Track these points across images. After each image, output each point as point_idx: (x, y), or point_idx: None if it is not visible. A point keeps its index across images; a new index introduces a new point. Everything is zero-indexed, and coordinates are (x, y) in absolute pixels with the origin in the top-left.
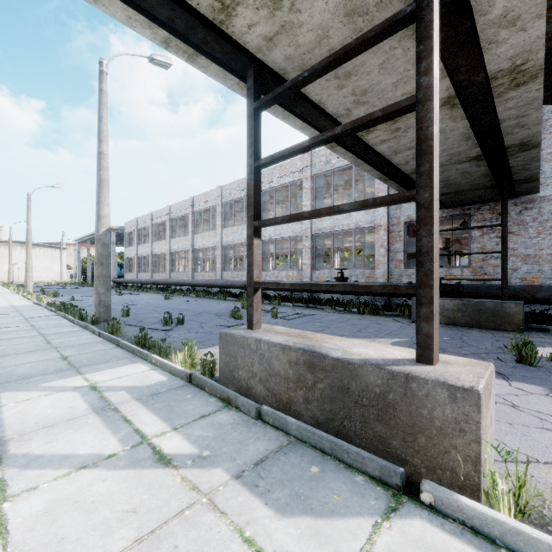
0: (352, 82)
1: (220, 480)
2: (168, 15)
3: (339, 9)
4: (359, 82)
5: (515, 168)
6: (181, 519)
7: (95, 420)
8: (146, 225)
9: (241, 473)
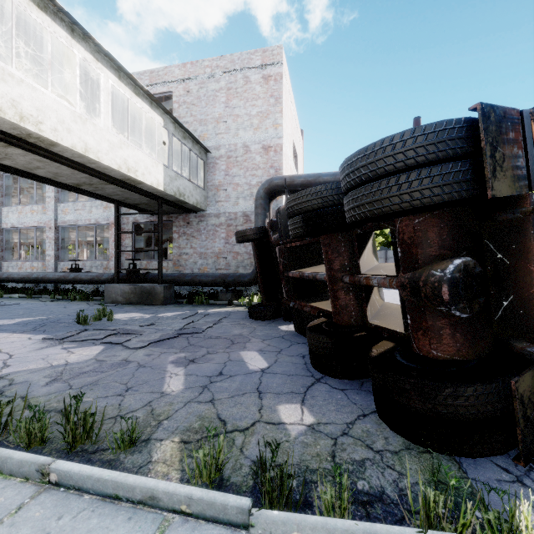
0: None
1: None
2: None
3: None
4: None
5: (156, 193)
6: None
7: None
8: None
9: None
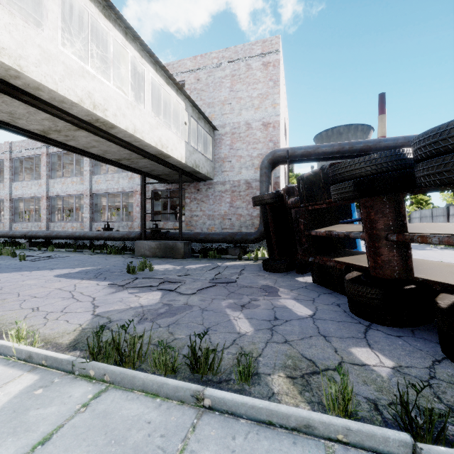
0: None
1: None
2: None
3: None
4: None
5: (178, 165)
6: None
7: None
8: None
9: None
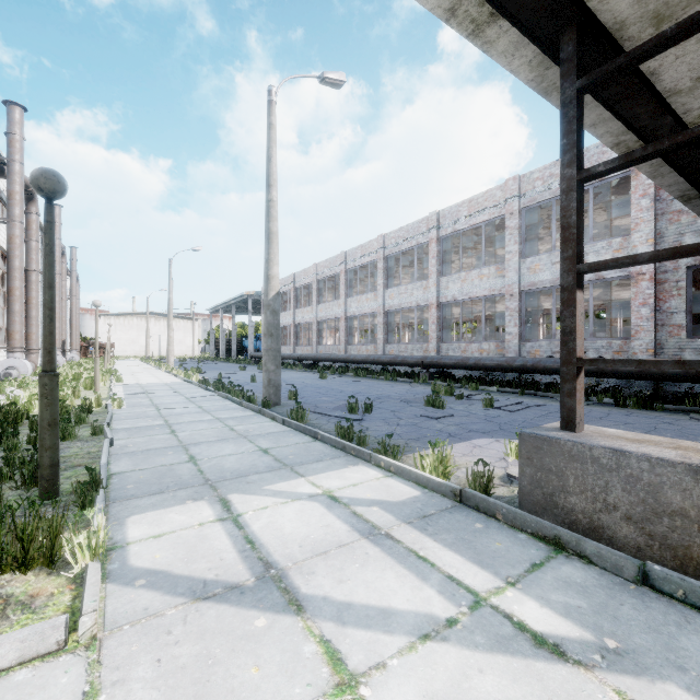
0: None
1: None
2: None
3: None
4: None
5: None
6: None
7: (375, 551)
8: (287, 289)
9: None
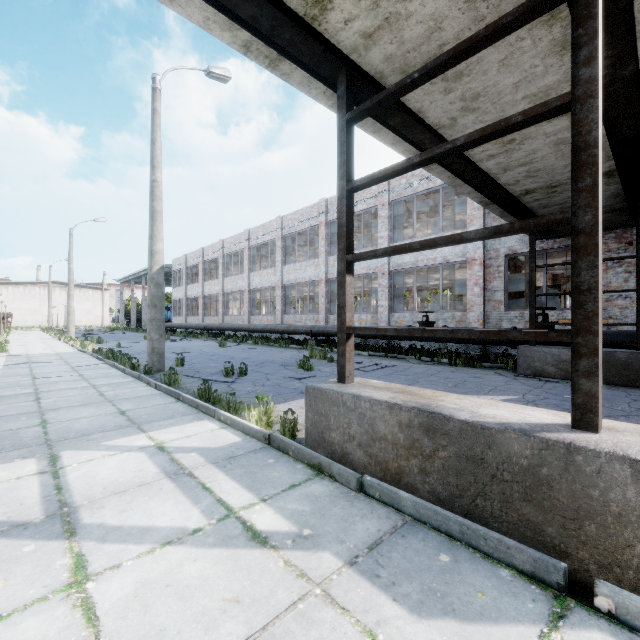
0: (462, 84)
1: (331, 567)
2: (253, 13)
3: None
4: (471, 84)
5: None
6: (295, 614)
7: (170, 486)
8: (196, 262)
9: (354, 559)
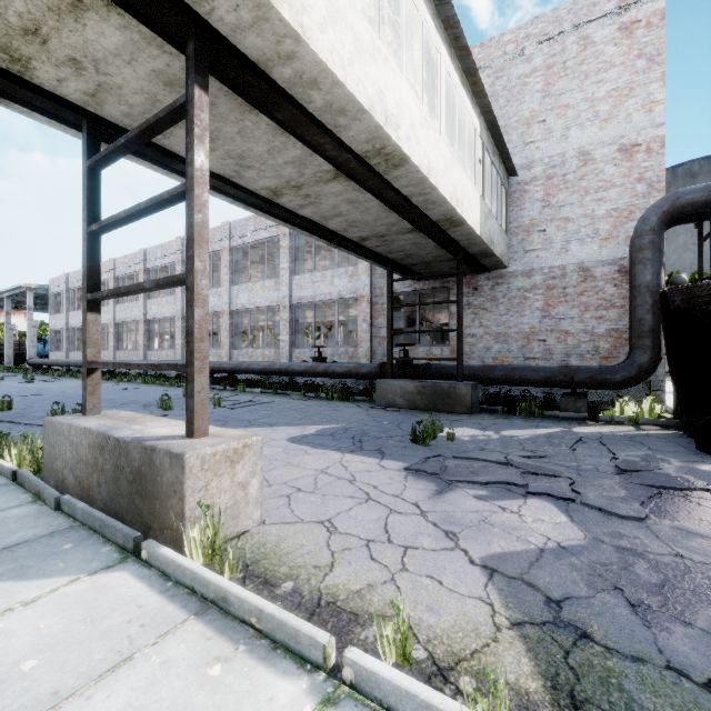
0: (220, 145)
1: None
2: None
3: (153, 78)
4: (228, 146)
5: (463, 242)
6: None
7: None
8: (80, 284)
9: None
